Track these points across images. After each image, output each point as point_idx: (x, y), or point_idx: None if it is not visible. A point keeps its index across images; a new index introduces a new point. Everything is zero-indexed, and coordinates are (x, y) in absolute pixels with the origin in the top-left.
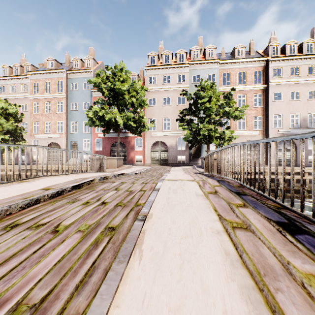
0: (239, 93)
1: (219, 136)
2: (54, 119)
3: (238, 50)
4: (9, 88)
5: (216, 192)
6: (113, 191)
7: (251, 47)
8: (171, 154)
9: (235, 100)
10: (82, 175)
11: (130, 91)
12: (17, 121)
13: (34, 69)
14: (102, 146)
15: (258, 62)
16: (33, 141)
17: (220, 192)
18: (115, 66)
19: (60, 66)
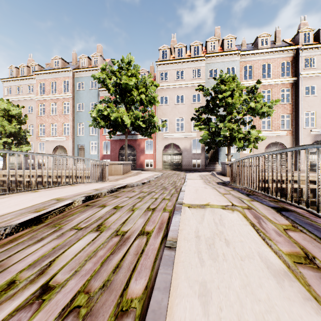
0: (264, 88)
1: (243, 137)
2: (60, 121)
3: (262, 39)
4: (16, 90)
5: (310, 256)
6: (91, 235)
7: (276, 35)
8: (185, 158)
9: (262, 93)
10: (66, 191)
11: (138, 87)
12: (21, 123)
13: (40, 69)
14: (109, 149)
15: (285, 51)
16: (39, 144)
17: (318, 256)
18: (122, 59)
19: (67, 65)
